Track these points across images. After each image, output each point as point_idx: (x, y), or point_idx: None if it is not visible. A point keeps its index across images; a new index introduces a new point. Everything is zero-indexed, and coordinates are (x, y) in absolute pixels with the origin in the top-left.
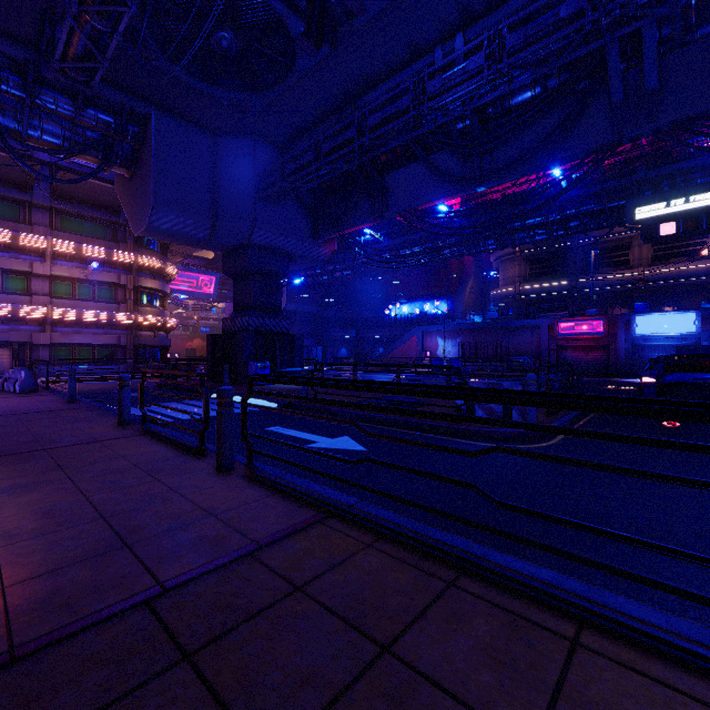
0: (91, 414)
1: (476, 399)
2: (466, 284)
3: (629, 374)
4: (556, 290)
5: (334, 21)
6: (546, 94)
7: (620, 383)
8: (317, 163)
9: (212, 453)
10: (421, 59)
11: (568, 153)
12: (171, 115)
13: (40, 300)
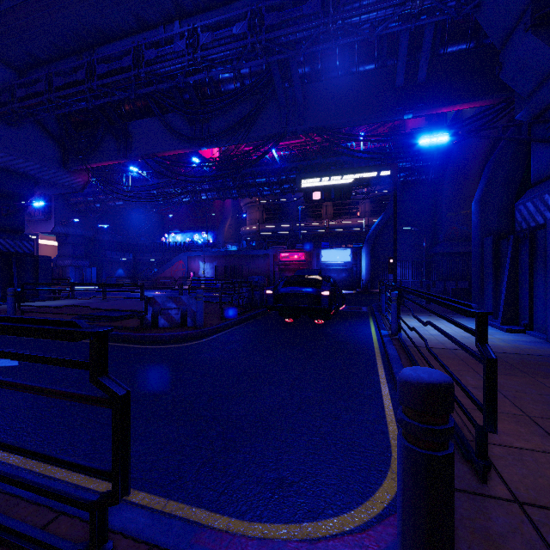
0: None
1: None
2: (226, 221)
3: None
4: (281, 230)
5: None
6: (241, 89)
7: None
8: (49, 94)
9: None
10: (148, 31)
11: (257, 134)
12: None
13: None
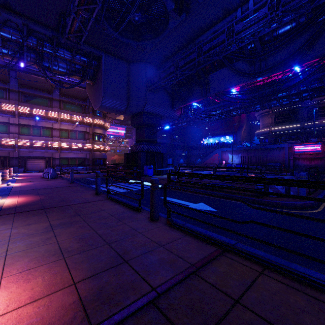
0: (82, 188)
1: None
2: (242, 128)
3: None
4: (292, 129)
5: (188, 1)
6: (299, 26)
7: None
8: (176, 71)
9: (143, 210)
10: (229, 16)
11: (312, 56)
12: (110, 55)
13: (56, 139)
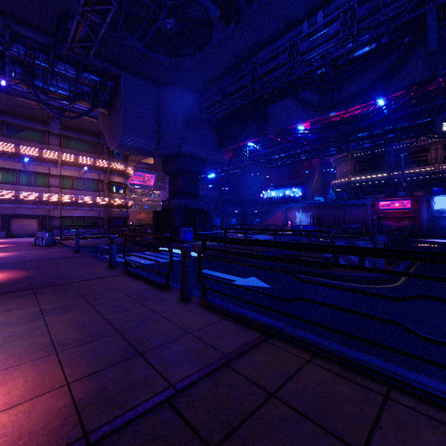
0: (90, 260)
1: (404, 259)
2: (313, 177)
3: (429, 236)
4: (376, 180)
5: (238, 8)
6: (380, 48)
7: (425, 242)
8: (224, 101)
9: (173, 287)
10: (293, 29)
11: (396, 87)
12: (133, 75)
13: (54, 190)
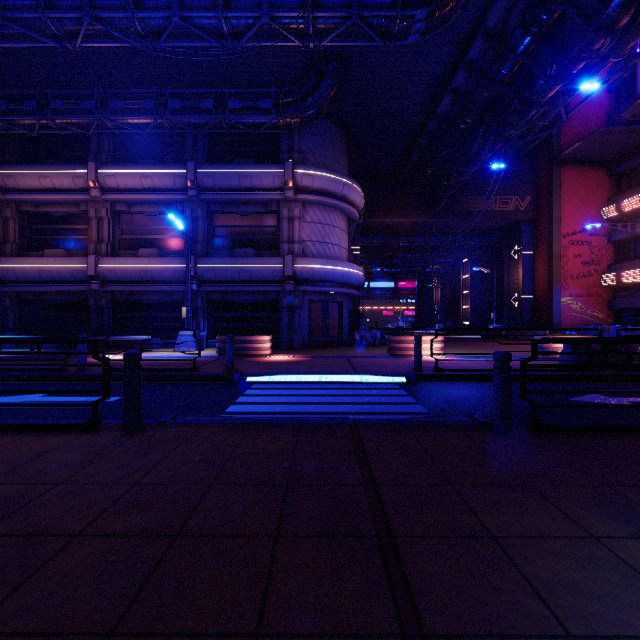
0: (306, 370)
1: None
2: None
3: None
4: None
5: None
6: None
7: None
8: None
9: None
10: None
11: None
12: None
13: None
